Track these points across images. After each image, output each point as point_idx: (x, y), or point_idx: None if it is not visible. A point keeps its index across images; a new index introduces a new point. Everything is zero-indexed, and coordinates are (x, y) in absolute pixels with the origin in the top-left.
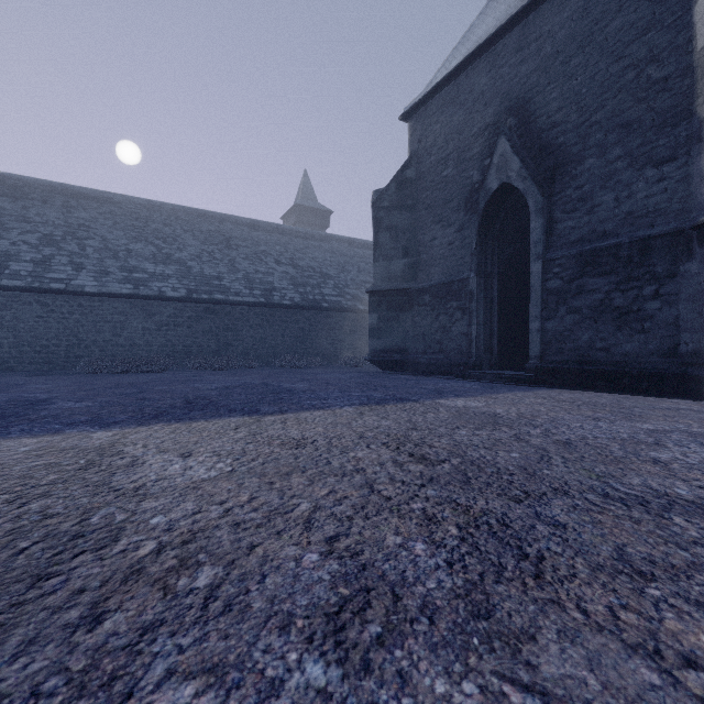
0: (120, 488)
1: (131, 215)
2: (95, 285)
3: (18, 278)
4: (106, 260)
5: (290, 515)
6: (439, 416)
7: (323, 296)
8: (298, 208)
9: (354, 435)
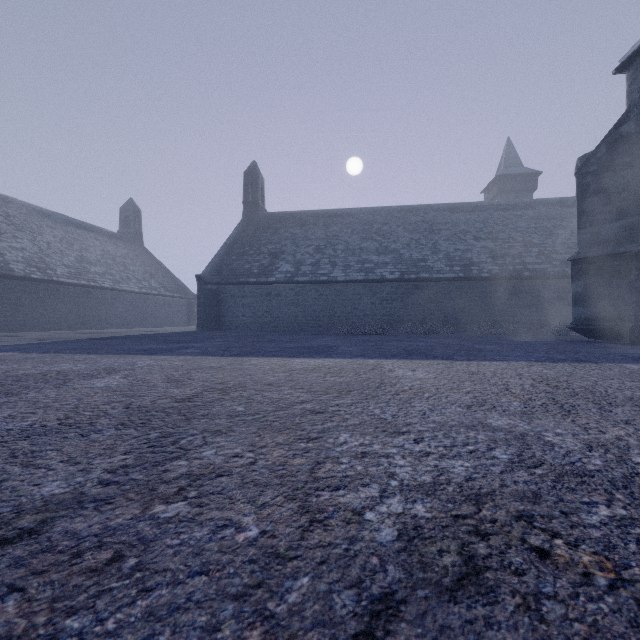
0: (389, 376)
1: (362, 221)
2: (343, 275)
3: (305, 276)
4: (348, 257)
5: (461, 390)
6: (604, 372)
7: (525, 265)
8: (500, 179)
9: (514, 374)
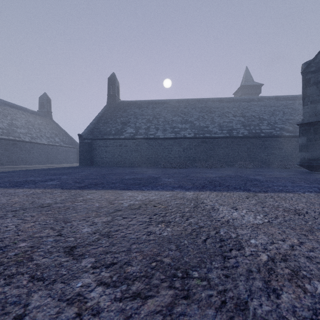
0: (219, 220)
1: (172, 106)
2: (162, 135)
3: (141, 135)
4: (165, 125)
5: None
6: None
7: (261, 130)
8: (242, 87)
9: None
